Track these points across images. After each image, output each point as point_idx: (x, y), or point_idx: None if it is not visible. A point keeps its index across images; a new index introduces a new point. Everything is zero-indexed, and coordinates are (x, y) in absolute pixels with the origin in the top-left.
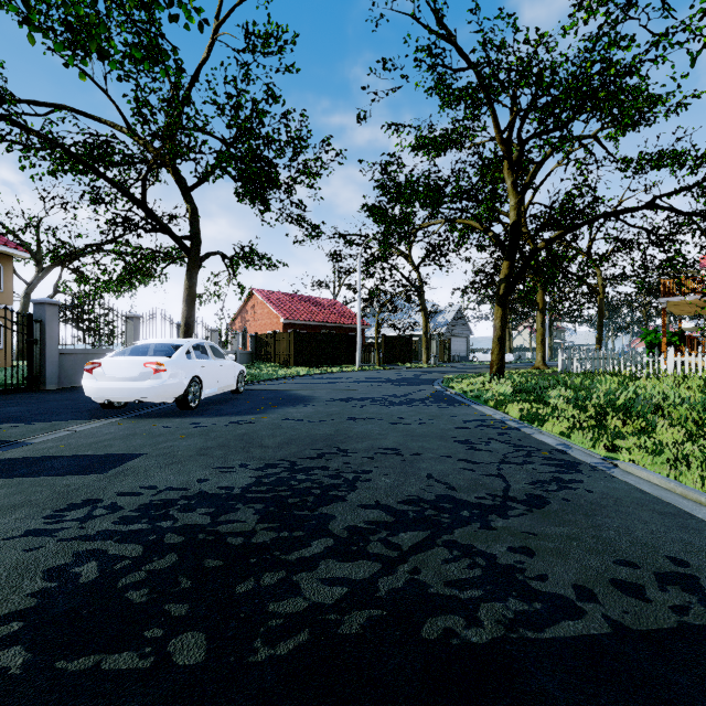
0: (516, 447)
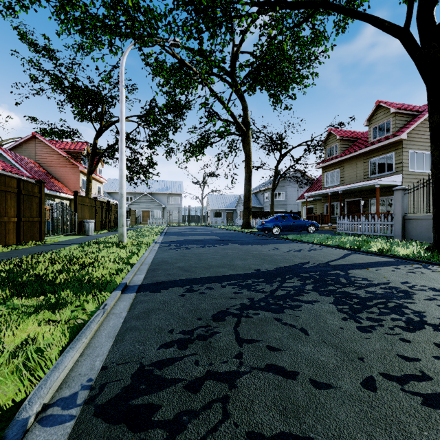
0: None
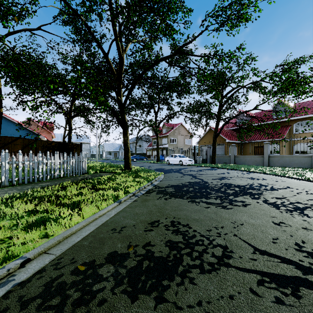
0: None
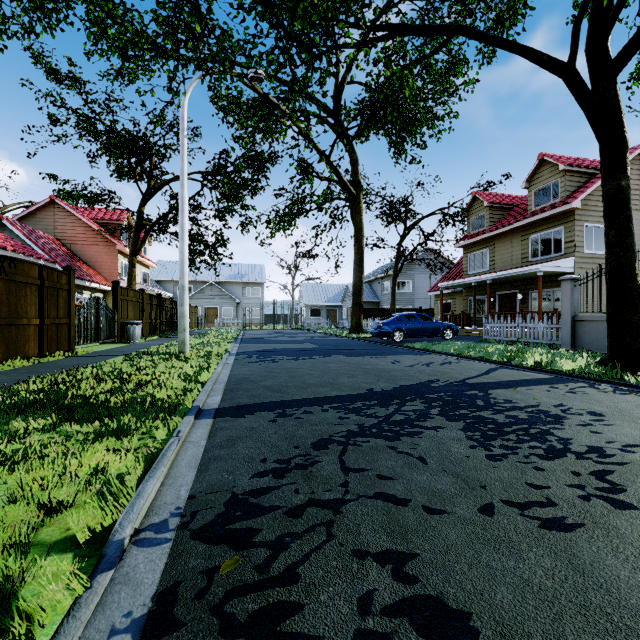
0: (283, 603)
